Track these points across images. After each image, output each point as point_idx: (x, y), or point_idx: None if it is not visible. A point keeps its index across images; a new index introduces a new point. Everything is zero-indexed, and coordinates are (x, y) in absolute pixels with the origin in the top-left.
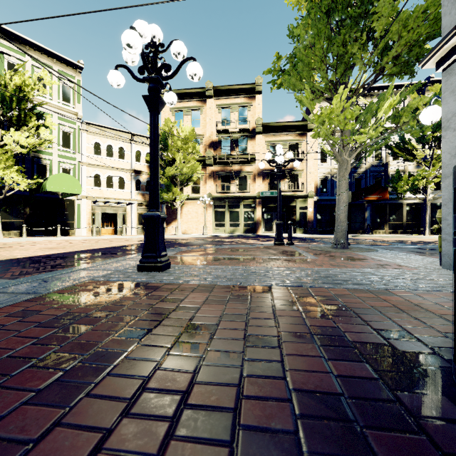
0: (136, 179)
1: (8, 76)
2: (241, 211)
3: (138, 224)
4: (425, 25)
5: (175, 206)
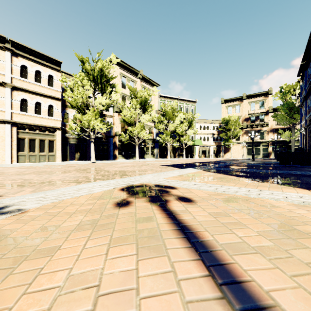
0: (213, 137)
1: (190, 116)
2: (261, 148)
3: (213, 154)
4: None
5: (228, 147)
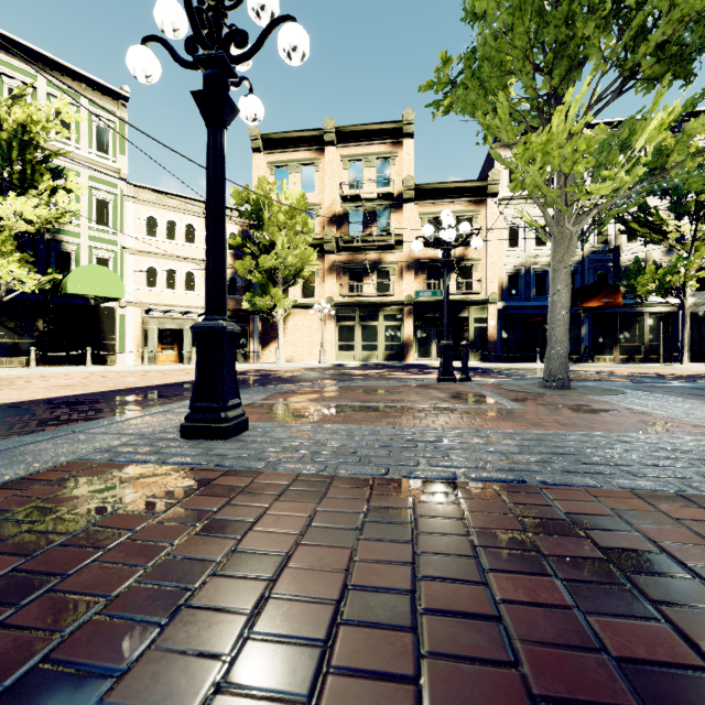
0: None
1: (3, 107)
2: (381, 326)
3: None
4: None
5: (275, 319)
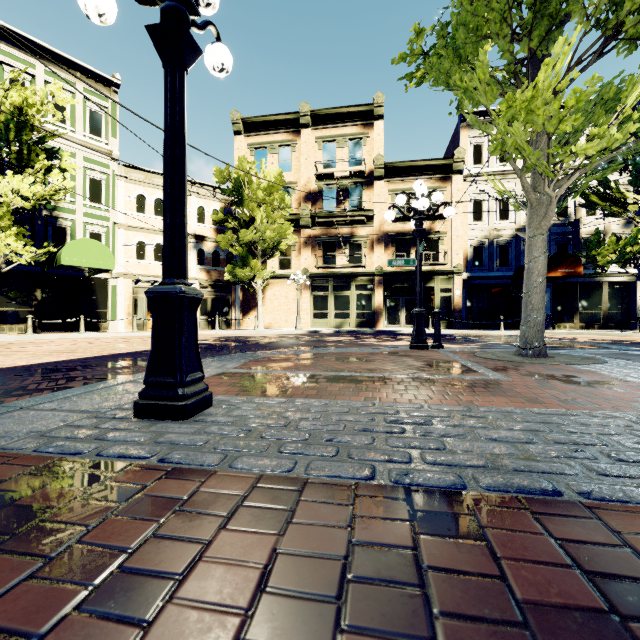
0: (198, 248)
1: (1, 91)
2: (353, 296)
3: (201, 314)
4: None
5: (255, 288)
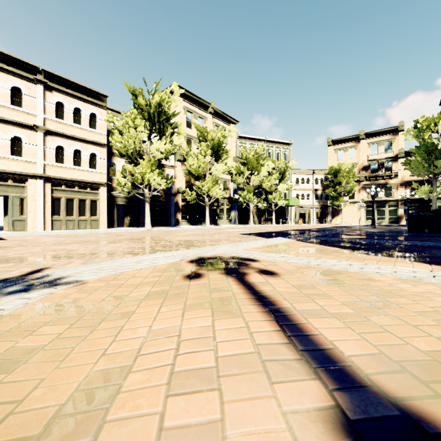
0: (315, 193)
1: (282, 165)
2: (387, 210)
3: (316, 218)
4: None
5: (338, 208)
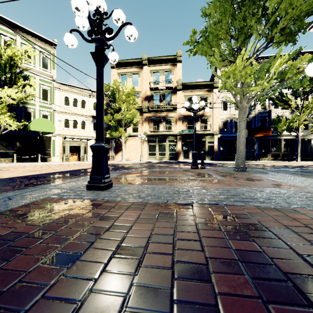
0: (94, 122)
1: (2, 49)
2: (167, 145)
3: None
4: (306, 3)
5: (121, 141)
